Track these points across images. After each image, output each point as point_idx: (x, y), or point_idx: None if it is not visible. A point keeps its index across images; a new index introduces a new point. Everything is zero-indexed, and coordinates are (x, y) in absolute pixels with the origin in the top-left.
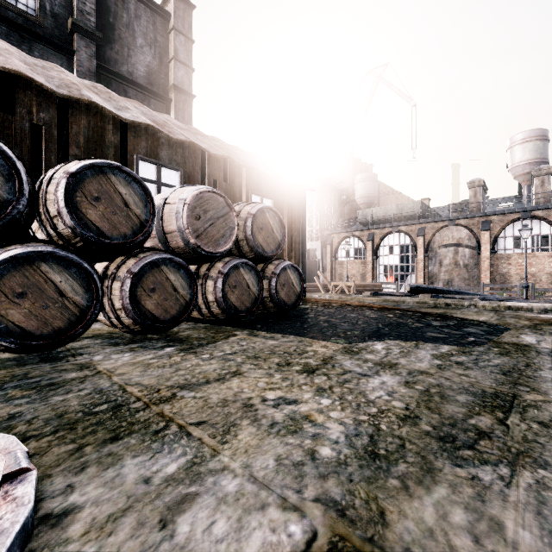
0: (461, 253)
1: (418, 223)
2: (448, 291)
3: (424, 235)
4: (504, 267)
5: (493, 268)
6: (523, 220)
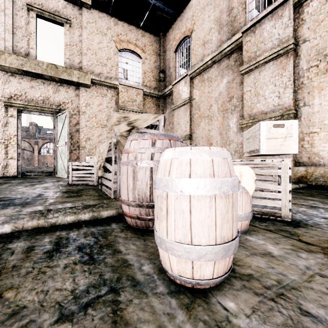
0: (26, 153)
1: None
2: None
3: None
4: (43, 160)
5: (39, 160)
6: (50, 143)
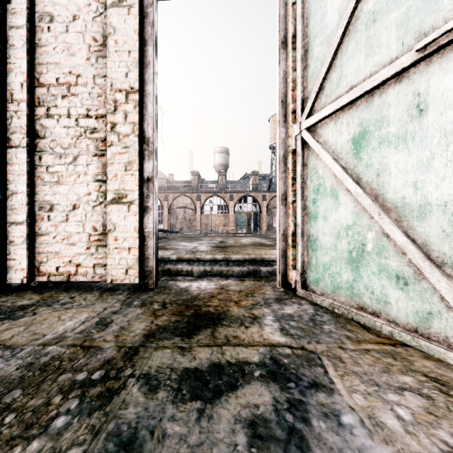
0: (188, 212)
1: (165, 192)
2: (173, 232)
3: (168, 200)
4: (206, 221)
5: (202, 221)
6: (214, 197)
